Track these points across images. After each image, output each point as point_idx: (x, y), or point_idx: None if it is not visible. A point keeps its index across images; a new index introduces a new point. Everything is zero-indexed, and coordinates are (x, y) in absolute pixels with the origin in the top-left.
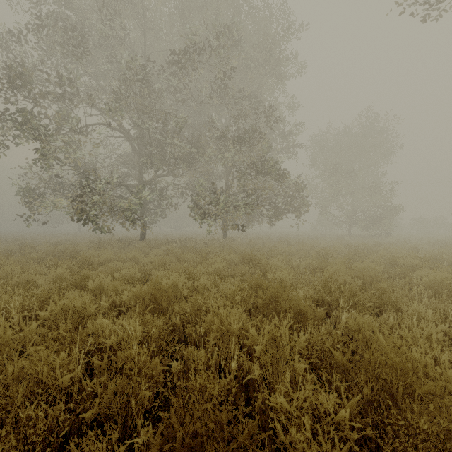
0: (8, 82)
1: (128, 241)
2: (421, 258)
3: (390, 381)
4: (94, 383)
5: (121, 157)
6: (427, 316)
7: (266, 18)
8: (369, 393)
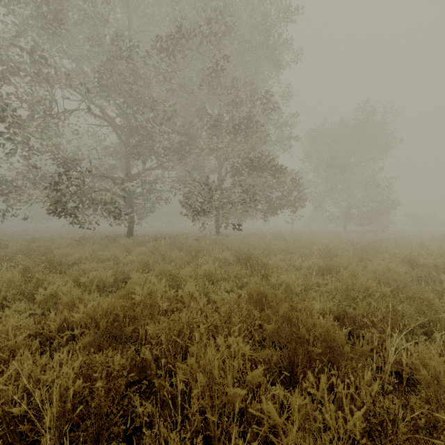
0: None
1: (113, 237)
2: None
3: None
4: None
5: (108, 148)
6: None
7: None
8: None
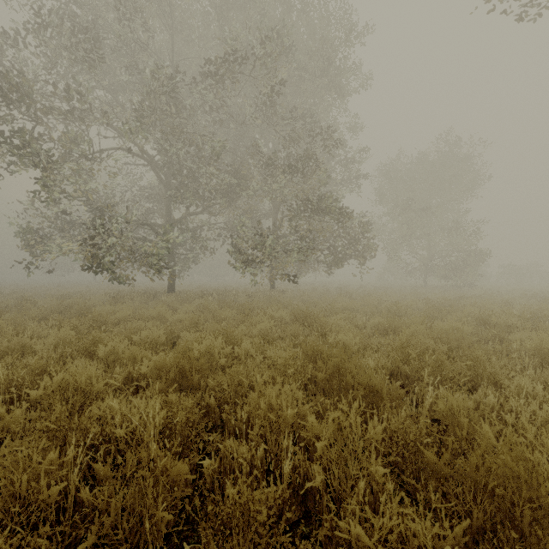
0: (1, 96)
1: (152, 293)
2: (519, 316)
3: (510, 498)
4: (96, 494)
5: (145, 190)
6: (541, 396)
7: (323, 18)
8: (480, 517)
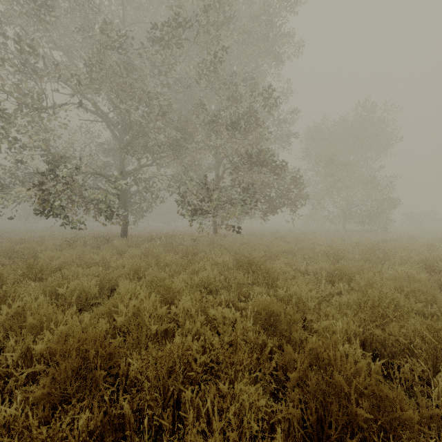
0: None
1: (106, 237)
2: None
3: None
4: None
5: (102, 145)
6: None
7: None
8: None
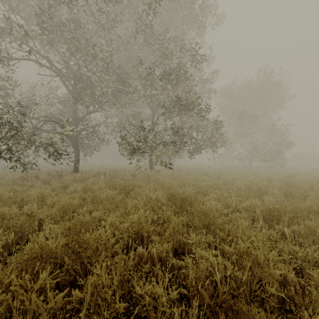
0: None
1: (59, 173)
2: None
3: None
4: None
5: (60, 98)
6: None
7: None
8: None
